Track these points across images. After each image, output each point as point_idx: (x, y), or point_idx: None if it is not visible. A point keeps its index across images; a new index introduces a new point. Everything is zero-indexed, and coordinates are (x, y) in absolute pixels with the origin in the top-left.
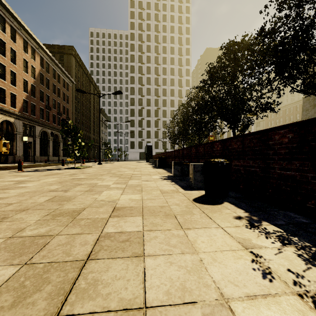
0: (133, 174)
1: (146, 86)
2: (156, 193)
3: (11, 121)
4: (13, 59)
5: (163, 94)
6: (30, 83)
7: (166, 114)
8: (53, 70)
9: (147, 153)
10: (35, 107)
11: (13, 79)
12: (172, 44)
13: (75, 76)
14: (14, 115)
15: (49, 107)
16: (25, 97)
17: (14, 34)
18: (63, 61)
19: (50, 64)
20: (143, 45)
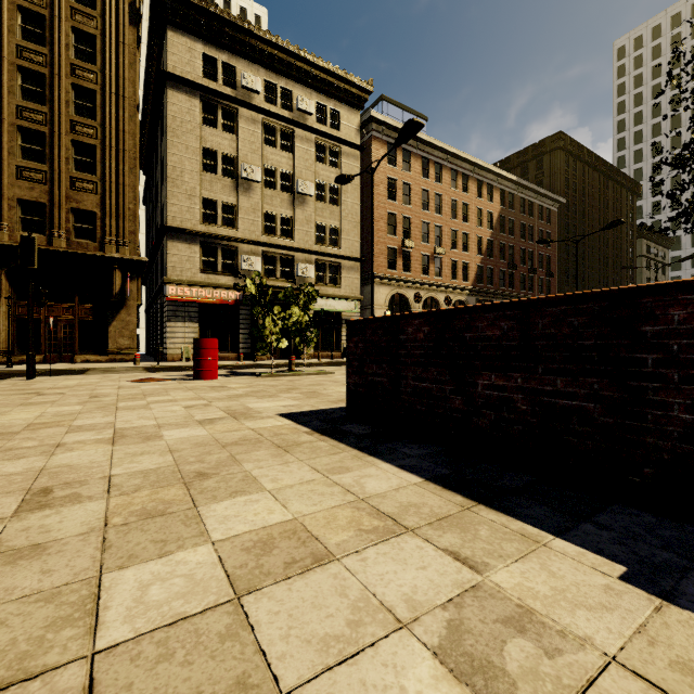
0: None
1: None
2: None
3: (463, 300)
4: (465, 217)
5: None
6: (486, 238)
7: None
8: (520, 201)
9: None
10: (493, 271)
11: (465, 243)
12: None
13: (565, 185)
14: (466, 292)
15: (513, 265)
16: (479, 261)
17: (466, 182)
18: (542, 169)
19: (515, 193)
20: None
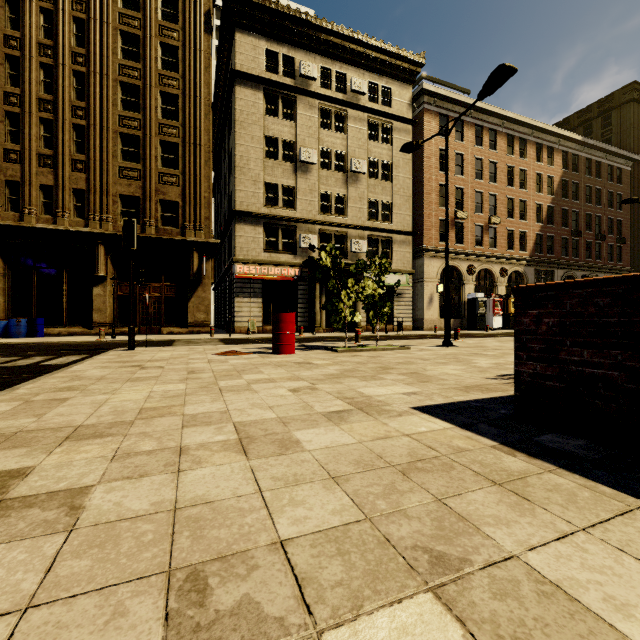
0: None
1: None
2: None
3: (520, 270)
4: (522, 183)
5: None
6: (546, 205)
7: None
8: (585, 162)
9: None
10: (553, 240)
11: (522, 211)
12: None
13: (639, 141)
14: (524, 262)
15: (578, 232)
16: (538, 229)
17: (523, 147)
18: (609, 126)
19: (579, 154)
20: None
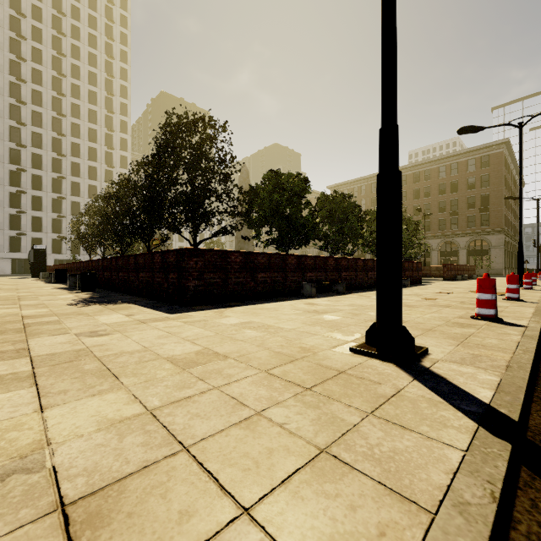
0: (17, 288)
1: (31, 127)
2: (46, 293)
3: None
4: None
5: (72, 152)
6: None
7: (80, 191)
8: None
9: (35, 263)
10: None
11: None
12: (92, 66)
13: None
14: None
15: None
16: None
17: None
18: None
19: None
20: (24, 44)
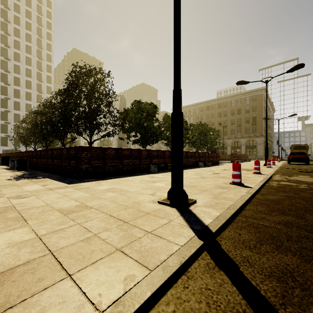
0: None
1: None
2: None
3: None
4: None
5: (15, 83)
6: None
7: (20, 107)
8: None
9: None
10: None
11: None
12: (28, 30)
13: None
14: None
15: None
16: None
17: None
18: None
19: None
20: None
